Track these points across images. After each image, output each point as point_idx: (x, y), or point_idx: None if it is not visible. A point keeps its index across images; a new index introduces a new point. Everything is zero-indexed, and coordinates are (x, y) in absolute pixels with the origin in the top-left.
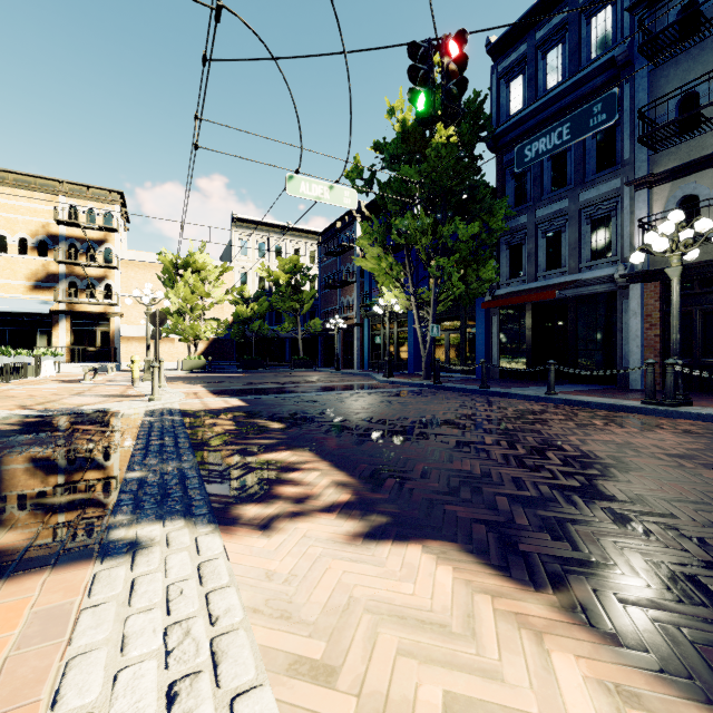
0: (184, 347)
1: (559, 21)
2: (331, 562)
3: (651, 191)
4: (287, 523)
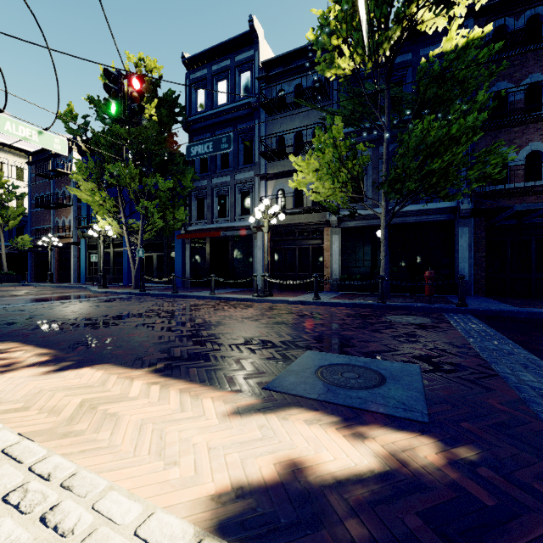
0: None
1: (225, 66)
2: (30, 382)
3: (267, 182)
4: None
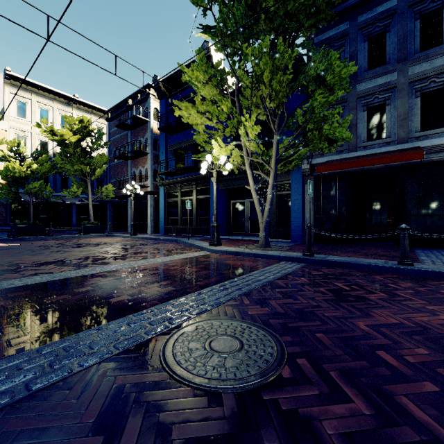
0: None
1: None
2: None
3: None
4: None
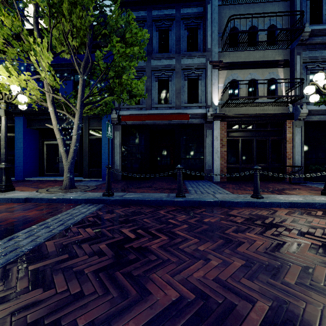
0: None
1: None
2: None
3: (218, 71)
4: None
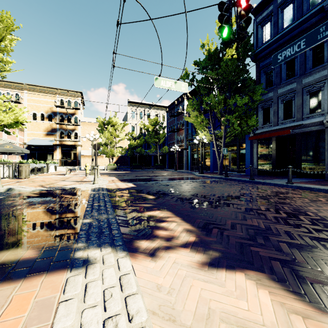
0: (107, 159)
1: None
2: (192, 281)
3: None
4: (164, 253)
